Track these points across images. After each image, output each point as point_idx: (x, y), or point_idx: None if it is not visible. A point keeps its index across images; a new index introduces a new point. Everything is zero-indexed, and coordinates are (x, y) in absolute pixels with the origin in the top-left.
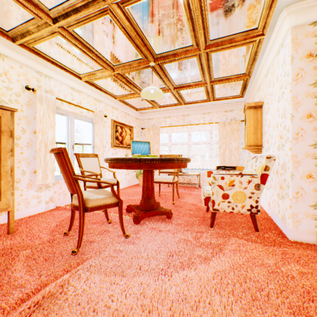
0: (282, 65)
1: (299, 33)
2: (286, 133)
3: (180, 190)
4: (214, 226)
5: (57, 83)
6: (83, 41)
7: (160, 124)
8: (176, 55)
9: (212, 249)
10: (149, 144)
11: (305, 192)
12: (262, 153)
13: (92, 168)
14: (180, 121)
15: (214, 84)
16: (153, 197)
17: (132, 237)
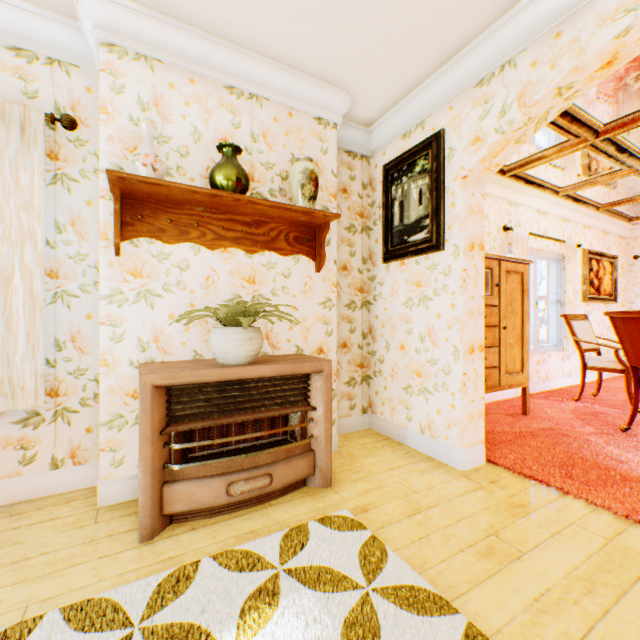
0: None
1: None
2: None
3: None
4: None
5: (522, 211)
6: (622, 144)
7: None
8: None
9: None
10: None
11: None
12: None
13: (585, 338)
14: None
15: None
16: None
17: None
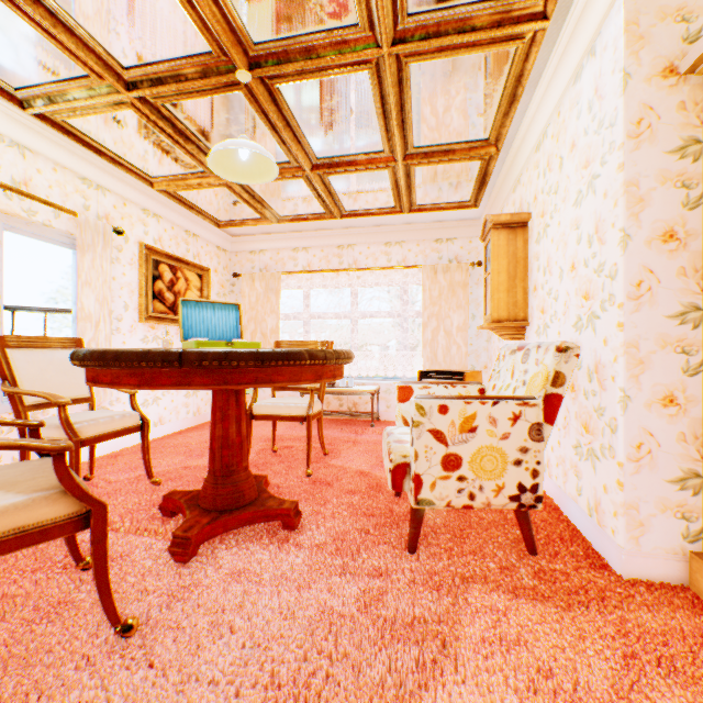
0: (592, 103)
1: (644, 10)
2: (606, 283)
3: (329, 433)
4: (420, 546)
5: None
6: None
7: (283, 265)
8: (312, 55)
9: (418, 650)
10: (238, 312)
11: (660, 445)
12: (526, 340)
13: (59, 381)
14: (332, 260)
15: (413, 166)
16: (245, 467)
17: (153, 628)
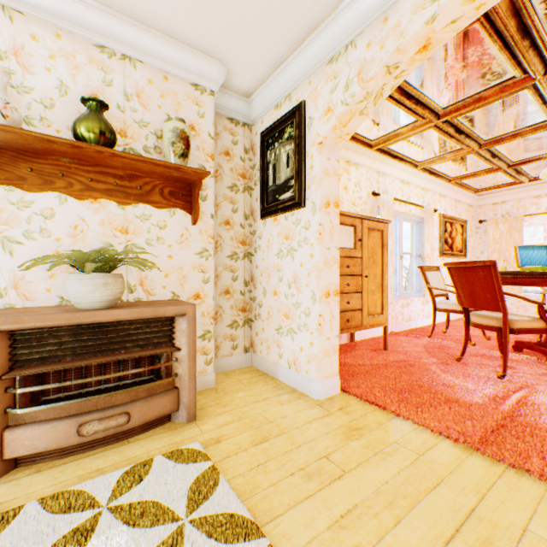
0: None
1: None
2: None
3: None
4: None
5: (389, 180)
6: (459, 126)
7: (523, 209)
8: None
9: None
10: (546, 250)
11: None
12: None
13: (437, 285)
14: None
15: None
16: None
17: None
